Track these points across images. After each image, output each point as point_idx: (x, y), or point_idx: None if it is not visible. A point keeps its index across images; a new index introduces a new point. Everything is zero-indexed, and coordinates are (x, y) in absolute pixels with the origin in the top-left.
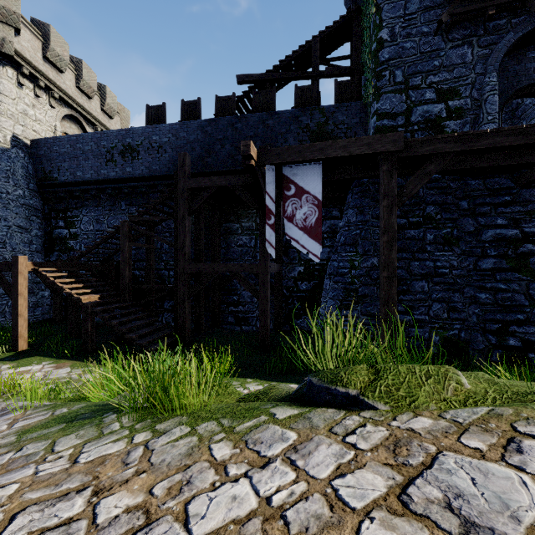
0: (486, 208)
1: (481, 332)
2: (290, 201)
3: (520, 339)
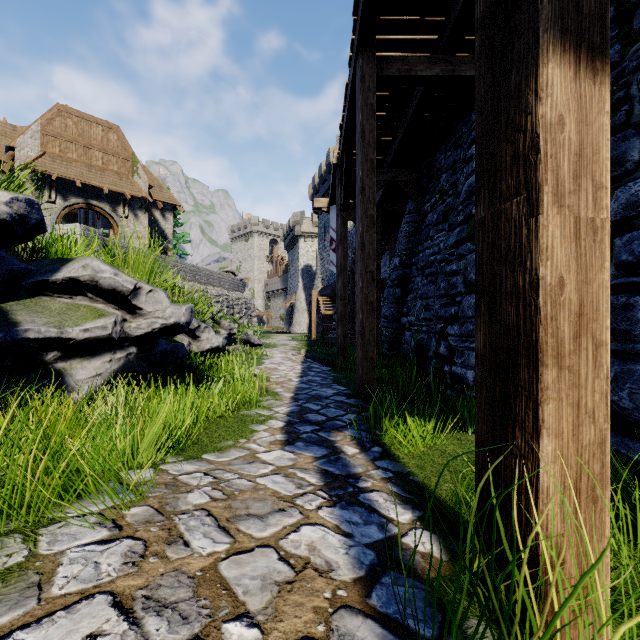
0: (471, 149)
1: (437, 336)
2: None
3: (449, 345)
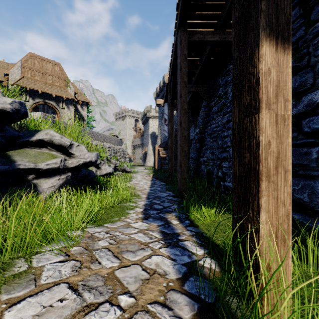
0: None
1: (217, 167)
2: None
3: (223, 172)
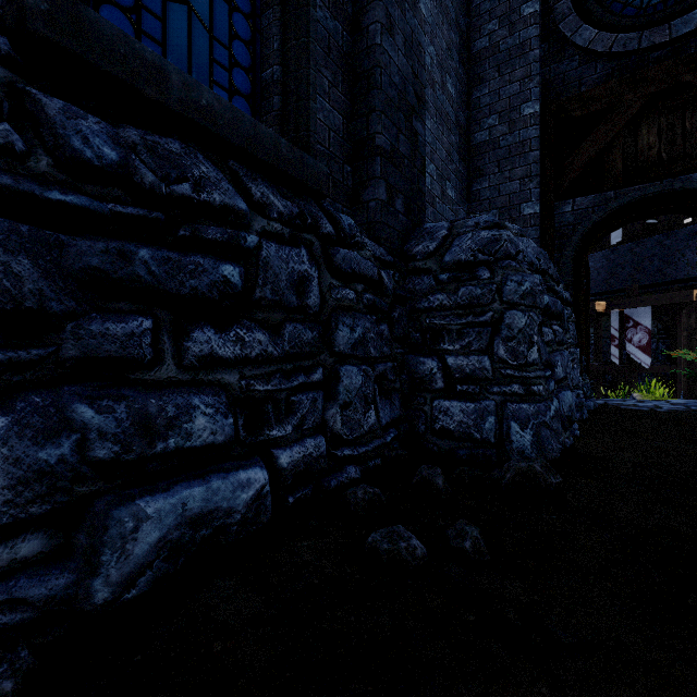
0: None
1: None
2: (629, 330)
3: None
